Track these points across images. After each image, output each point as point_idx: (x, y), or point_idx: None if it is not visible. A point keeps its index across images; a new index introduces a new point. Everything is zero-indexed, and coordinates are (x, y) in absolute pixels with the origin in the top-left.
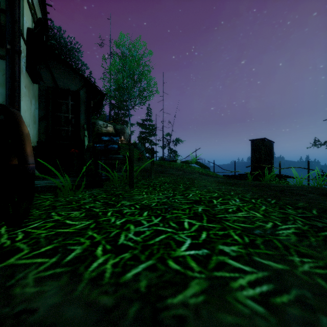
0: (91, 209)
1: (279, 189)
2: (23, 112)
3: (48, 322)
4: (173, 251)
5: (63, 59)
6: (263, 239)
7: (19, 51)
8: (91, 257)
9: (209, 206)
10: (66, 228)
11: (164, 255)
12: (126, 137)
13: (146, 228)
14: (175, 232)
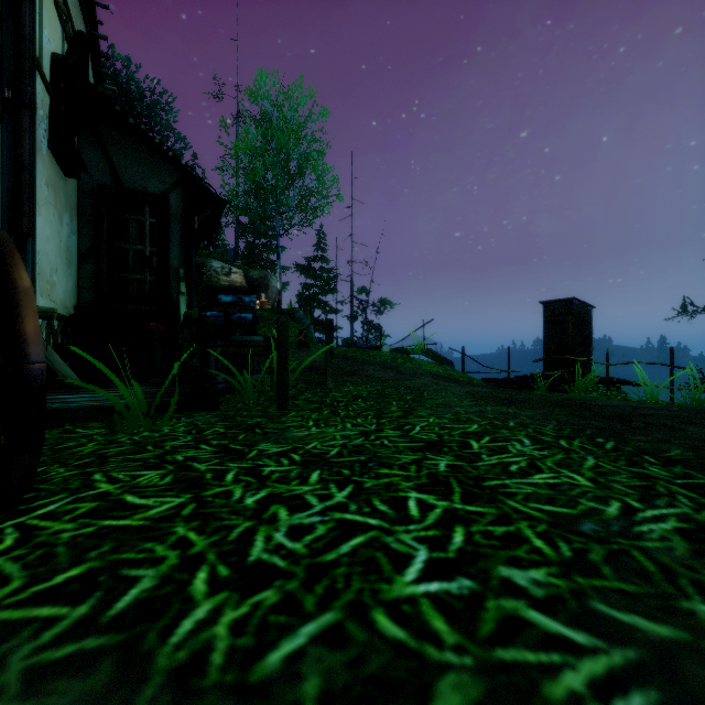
0: (187, 464)
1: (615, 413)
2: (42, 241)
3: None
4: (387, 584)
5: (132, 123)
6: (607, 550)
7: (31, 105)
8: (179, 603)
9: (464, 458)
10: (123, 515)
11: (364, 595)
12: (273, 295)
13: (317, 517)
14: (388, 529)
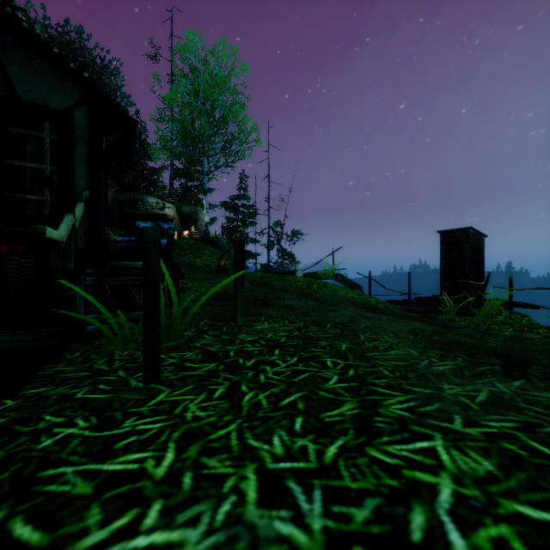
0: None
1: None
2: None
3: None
4: None
5: (26, 28)
6: None
7: None
8: None
9: None
10: None
11: None
12: (202, 227)
13: None
14: None
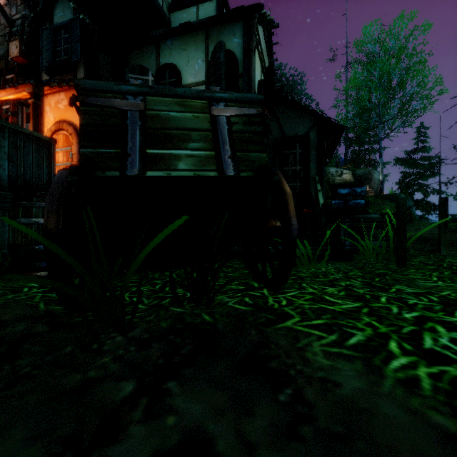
0: (349, 288)
1: None
2: None
3: (361, 404)
4: None
5: (290, 100)
6: None
7: None
8: (385, 352)
9: None
10: (328, 304)
11: None
12: (375, 185)
13: None
14: None
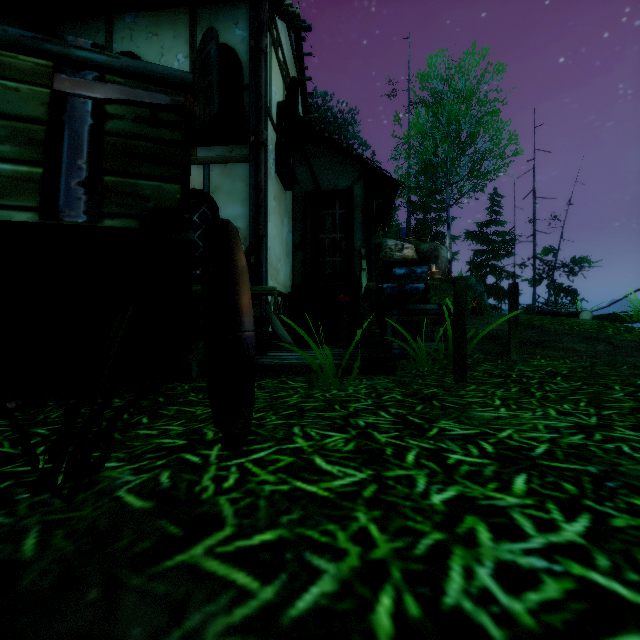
0: (368, 431)
1: None
2: (271, 240)
3: None
4: None
5: (327, 137)
6: None
7: (264, 142)
8: (359, 637)
9: None
10: (311, 480)
11: None
12: (442, 265)
13: (539, 559)
14: None
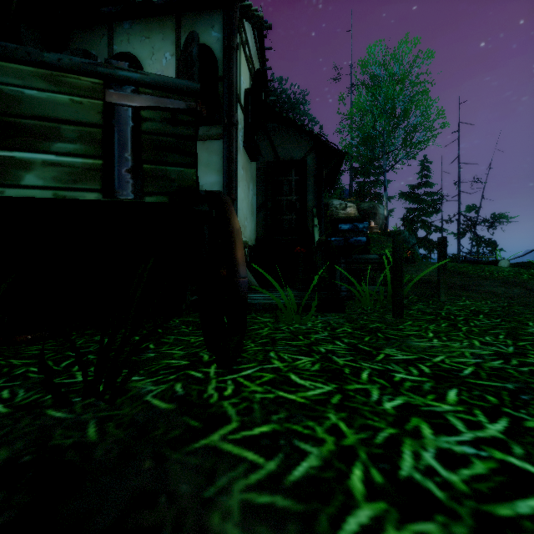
0: (328, 356)
1: None
2: (240, 202)
3: None
4: None
5: (284, 117)
6: None
7: (235, 123)
8: (341, 494)
9: None
10: (290, 390)
11: None
12: (380, 221)
13: (469, 448)
14: None
